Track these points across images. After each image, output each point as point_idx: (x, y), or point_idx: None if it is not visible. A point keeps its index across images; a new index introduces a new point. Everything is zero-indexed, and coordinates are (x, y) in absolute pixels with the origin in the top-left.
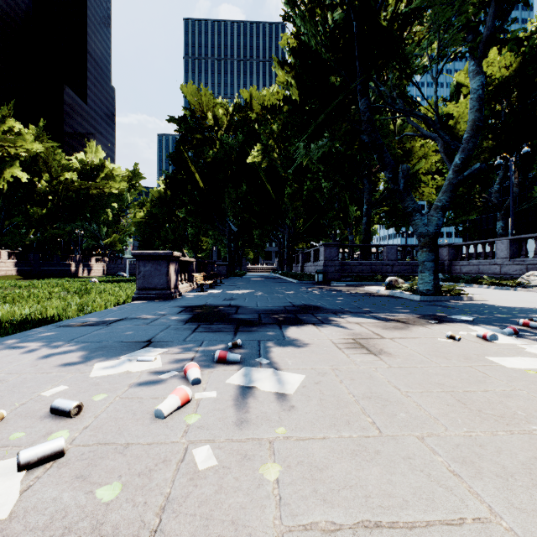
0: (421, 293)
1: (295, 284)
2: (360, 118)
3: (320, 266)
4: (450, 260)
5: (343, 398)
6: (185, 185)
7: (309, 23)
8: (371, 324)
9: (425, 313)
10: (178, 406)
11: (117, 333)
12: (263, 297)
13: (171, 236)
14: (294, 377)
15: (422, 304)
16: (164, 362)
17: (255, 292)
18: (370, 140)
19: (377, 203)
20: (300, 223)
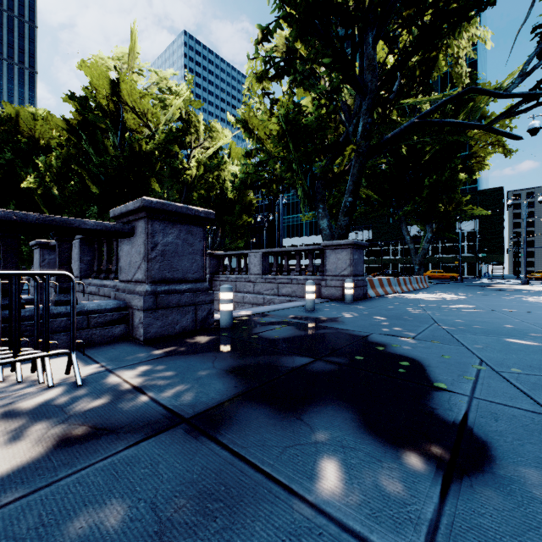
0: None
1: None
2: None
3: None
4: None
5: None
6: None
7: None
8: None
9: None
10: None
11: None
12: None
13: None
14: None
15: None
16: None
17: None
18: None
19: None
20: None
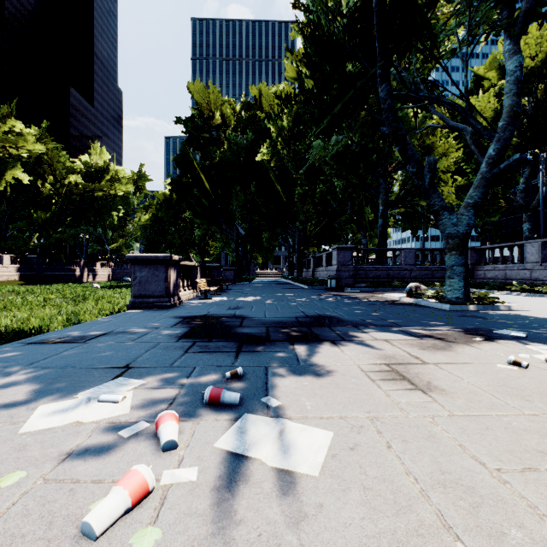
0: (450, 301)
1: (307, 291)
2: (379, 107)
3: (332, 271)
4: (473, 265)
5: (400, 485)
6: (190, 186)
7: (323, 2)
8: (403, 341)
9: (463, 326)
10: (126, 509)
11: (92, 354)
12: (271, 305)
13: (177, 240)
14: (316, 435)
15: (454, 315)
16: (136, 402)
17: (263, 299)
18: (391, 130)
19: (393, 204)
20: (311, 226)
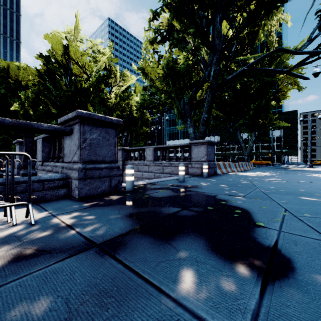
0: None
1: None
2: None
3: None
4: None
5: None
6: None
7: None
8: None
9: None
10: None
11: None
12: None
13: None
14: None
15: None
16: None
17: None
18: None
19: None
20: None
